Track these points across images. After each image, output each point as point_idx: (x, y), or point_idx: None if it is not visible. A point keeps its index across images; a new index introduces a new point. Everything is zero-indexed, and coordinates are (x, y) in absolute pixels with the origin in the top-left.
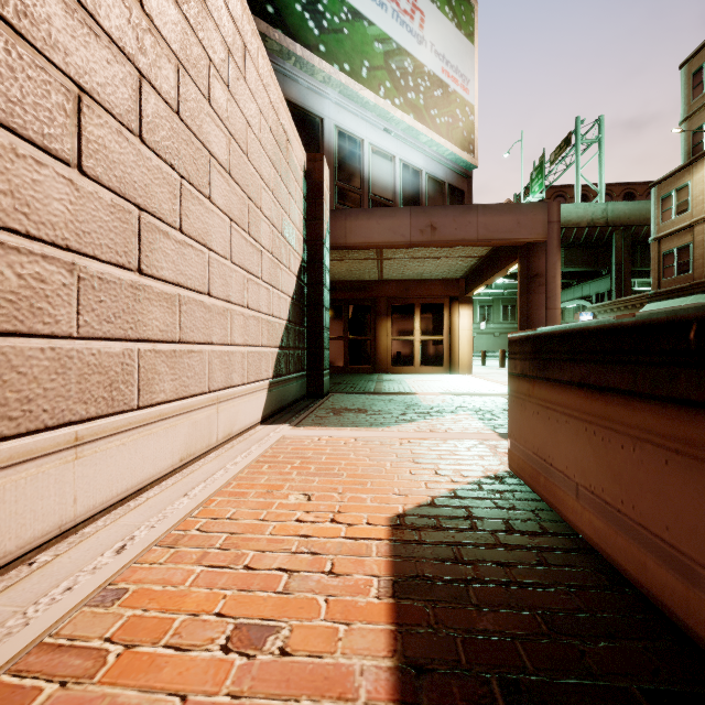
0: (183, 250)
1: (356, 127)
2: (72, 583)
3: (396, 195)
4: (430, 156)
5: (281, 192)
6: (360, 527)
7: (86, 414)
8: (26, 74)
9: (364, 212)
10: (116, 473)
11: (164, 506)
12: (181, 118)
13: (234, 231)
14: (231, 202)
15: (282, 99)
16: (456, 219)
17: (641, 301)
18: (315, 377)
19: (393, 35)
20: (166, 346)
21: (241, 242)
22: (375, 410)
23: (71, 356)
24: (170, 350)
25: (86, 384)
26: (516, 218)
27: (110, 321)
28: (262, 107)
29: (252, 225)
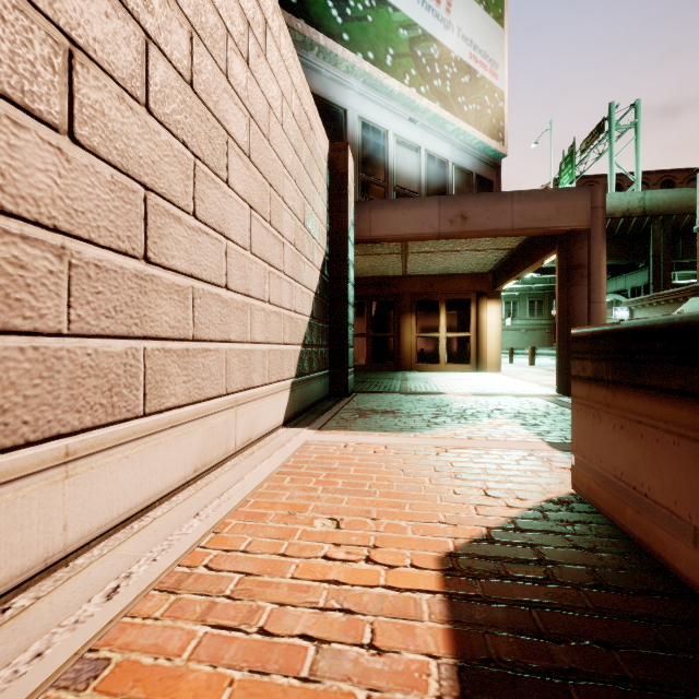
0: (197, 238)
1: (380, 117)
2: (44, 645)
3: (421, 187)
4: (456, 146)
5: (304, 181)
6: (403, 570)
7: (79, 425)
8: (0, 15)
9: (389, 203)
10: (117, 490)
11: (171, 529)
12: (194, 91)
13: (254, 220)
14: (251, 188)
15: (305, 84)
16: (489, 208)
17: (684, 294)
18: (339, 375)
19: (419, 21)
20: (178, 344)
21: (262, 232)
22: (403, 412)
23: (59, 356)
24: (182, 349)
25: (79, 390)
26: (555, 205)
27: (110, 315)
28: (284, 89)
29: (274, 214)
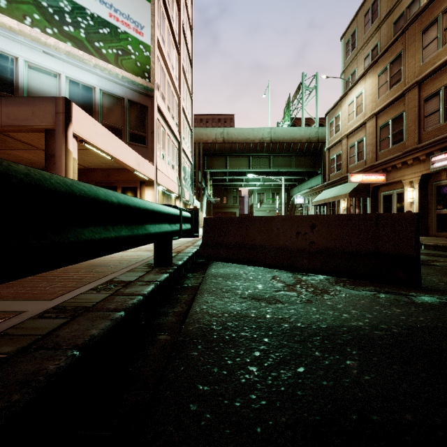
0: None
1: (7, 46)
2: None
3: None
4: (105, 78)
5: None
6: None
7: None
8: None
9: None
10: None
11: None
12: None
13: None
14: None
15: None
16: None
17: (321, 189)
18: None
19: None
20: None
21: None
22: None
23: None
24: None
25: None
26: (31, 109)
27: None
28: None
29: None
